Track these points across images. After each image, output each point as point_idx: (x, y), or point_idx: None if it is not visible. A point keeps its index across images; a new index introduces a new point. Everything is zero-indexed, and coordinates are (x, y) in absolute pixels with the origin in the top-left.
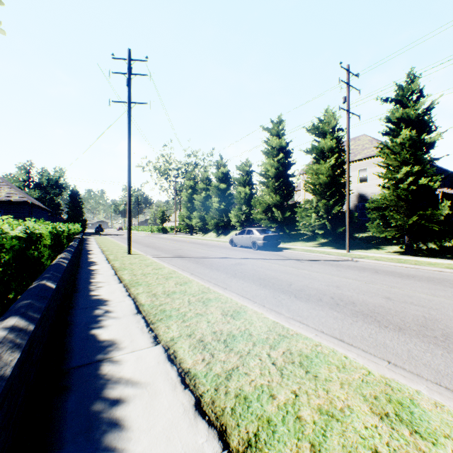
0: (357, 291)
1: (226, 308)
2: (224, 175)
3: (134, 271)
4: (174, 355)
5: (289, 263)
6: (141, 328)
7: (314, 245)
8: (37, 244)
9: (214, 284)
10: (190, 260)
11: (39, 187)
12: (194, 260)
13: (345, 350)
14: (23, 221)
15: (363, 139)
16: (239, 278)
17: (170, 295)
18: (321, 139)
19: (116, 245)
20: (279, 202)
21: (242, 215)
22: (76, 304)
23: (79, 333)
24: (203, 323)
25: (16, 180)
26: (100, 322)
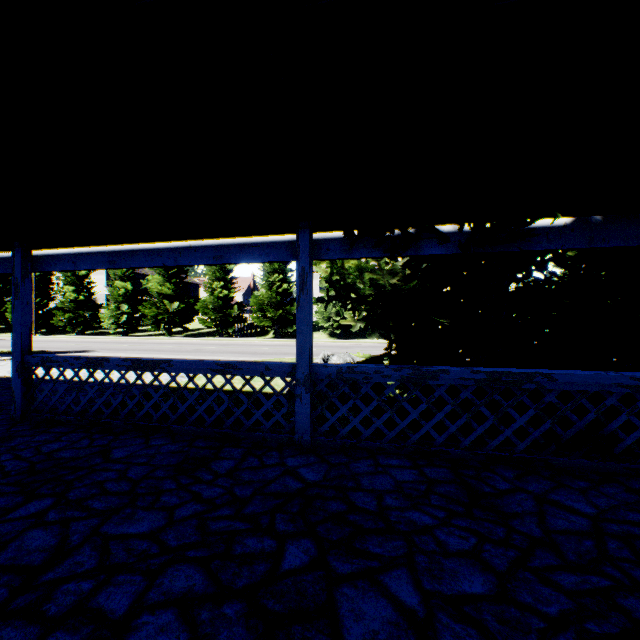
0: None
1: None
2: None
3: None
4: None
5: None
6: None
7: None
8: None
9: None
10: None
11: None
12: None
13: None
14: None
15: None
16: None
17: None
18: None
19: None
20: None
21: None
22: None
23: None
24: None
25: None
26: None
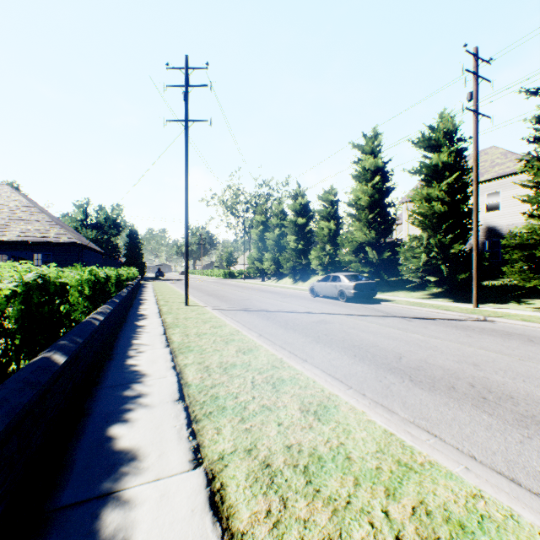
0: (510, 375)
1: (306, 399)
2: (303, 208)
3: (188, 329)
4: (220, 496)
5: (392, 322)
6: (179, 428)
7: (423, 297)
8: (63, 296)
9: (289, 353)
10: (259, 315)
11: (96, 227)
12: (264, 315)
13: (538, 517)
14: (39, 268)
15: (492, 153)
16: (324, 344)
17: (227, 370)
18: (434, 153)
19: (174, 294)
20: (375, 240)
21: (325, 256)
22: (104, 378)
23: (92, 431)
24: (271, 425)
25: (73, 220)
26: (126, 413)
